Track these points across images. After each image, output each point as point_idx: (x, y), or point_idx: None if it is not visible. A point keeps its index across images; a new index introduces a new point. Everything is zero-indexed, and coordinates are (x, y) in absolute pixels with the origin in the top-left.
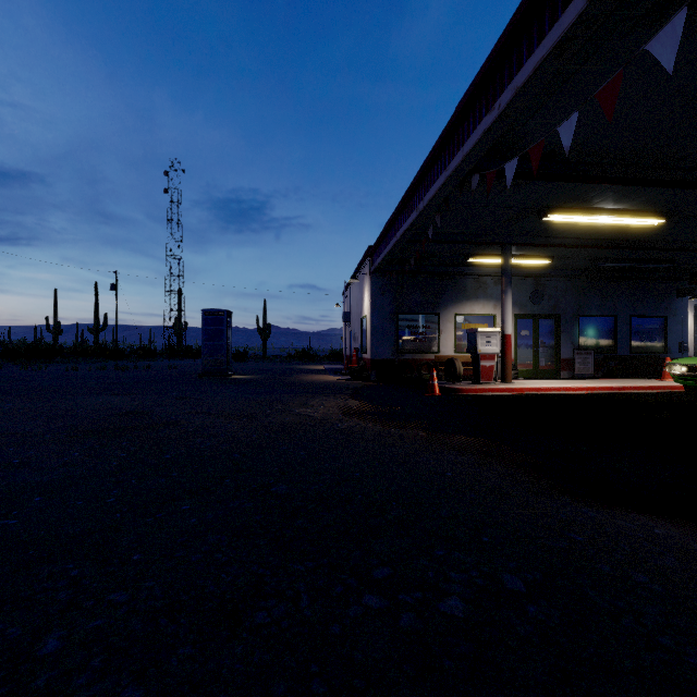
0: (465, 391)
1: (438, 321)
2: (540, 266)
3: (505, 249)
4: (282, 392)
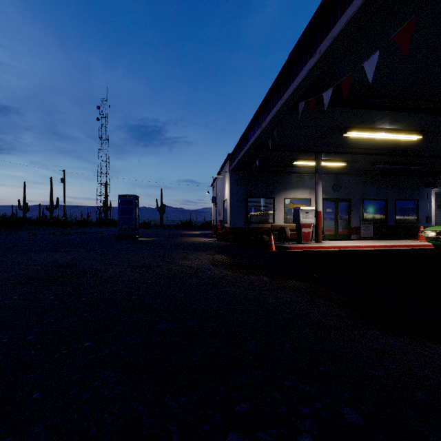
0: (292, 248)
1: (273, 203)
2: (339, 167)
3: (318, 155)
4: (171, 249)
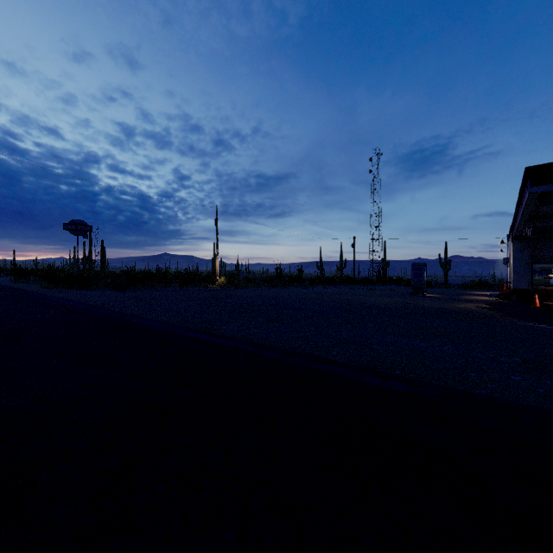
0: None
1: None
2: None
3: None
4: (452, 301)
